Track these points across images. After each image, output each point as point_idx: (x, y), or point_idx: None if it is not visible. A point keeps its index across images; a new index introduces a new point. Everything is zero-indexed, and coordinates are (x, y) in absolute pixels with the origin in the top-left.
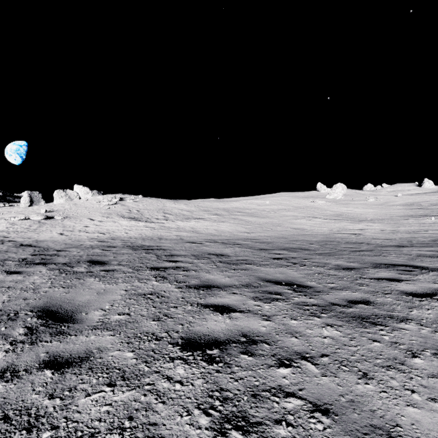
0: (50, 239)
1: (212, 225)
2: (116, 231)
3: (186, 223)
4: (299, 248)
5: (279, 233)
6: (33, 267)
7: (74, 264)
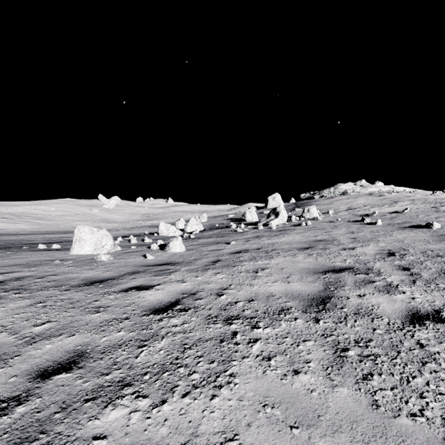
0: None
1: (9, 225)
2: None
3: None
4: (69, 232)
5: (62, 229)
6: None
7: None
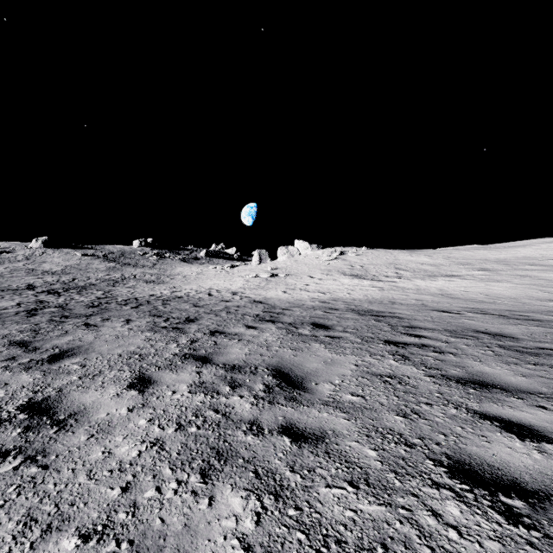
0: (276, 297)
1: (476, 286)
2: (336, 291)
3: (429, 282)
4: None
5: None
6: (265, 324)
7: (299, 325)
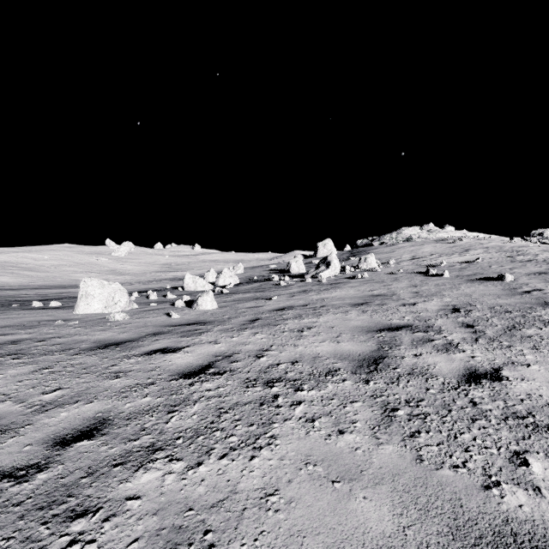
0: None
1: None
2: None
3: None
4: (69, 286)
5: (59, 282)
6: None
7: None
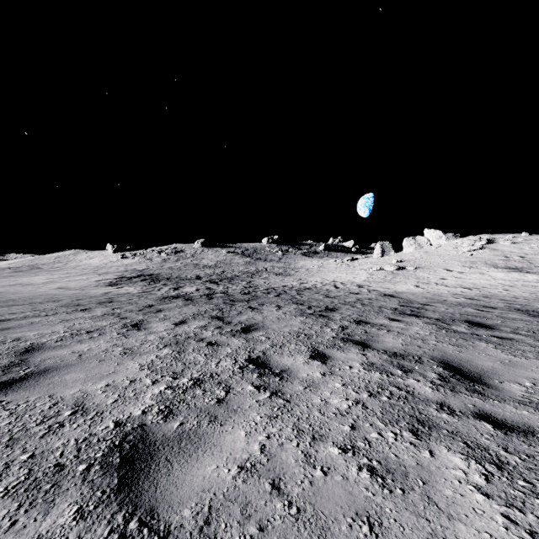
0: (408, 291)
1: None
2: (486, 287)
3: None
4: None
5: None
6: (408, 318)
7: (449, 322)
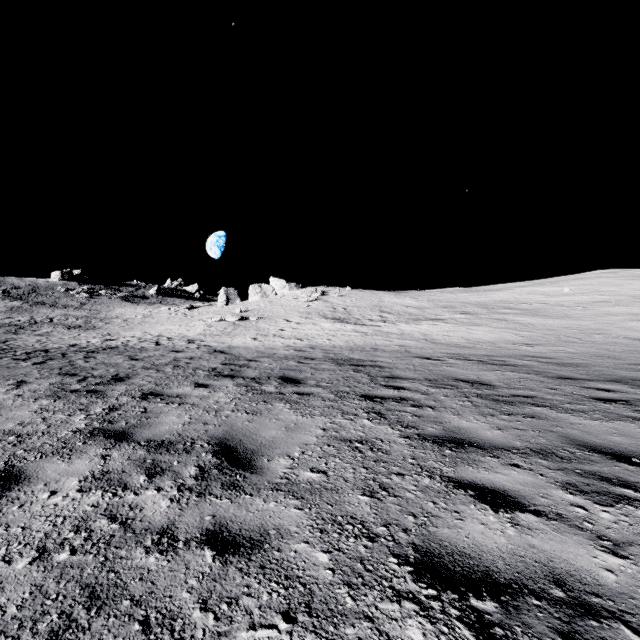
0: (243, 345)
1: (458, 330)
2: (315, 337)
3: (414, 326)
4: None
5: (598, 348)
6: (221, 381)
7: (264, 380)
